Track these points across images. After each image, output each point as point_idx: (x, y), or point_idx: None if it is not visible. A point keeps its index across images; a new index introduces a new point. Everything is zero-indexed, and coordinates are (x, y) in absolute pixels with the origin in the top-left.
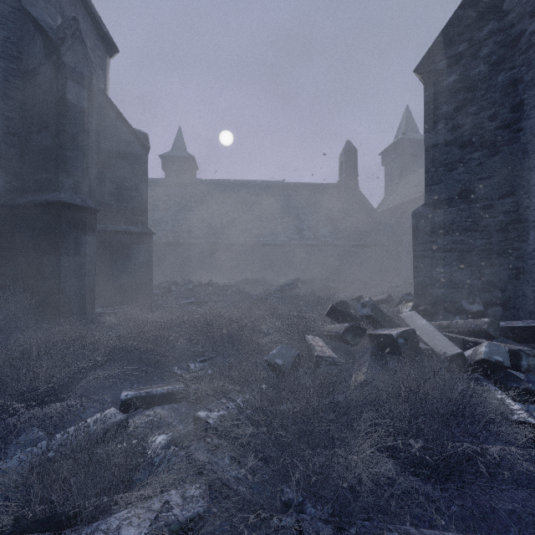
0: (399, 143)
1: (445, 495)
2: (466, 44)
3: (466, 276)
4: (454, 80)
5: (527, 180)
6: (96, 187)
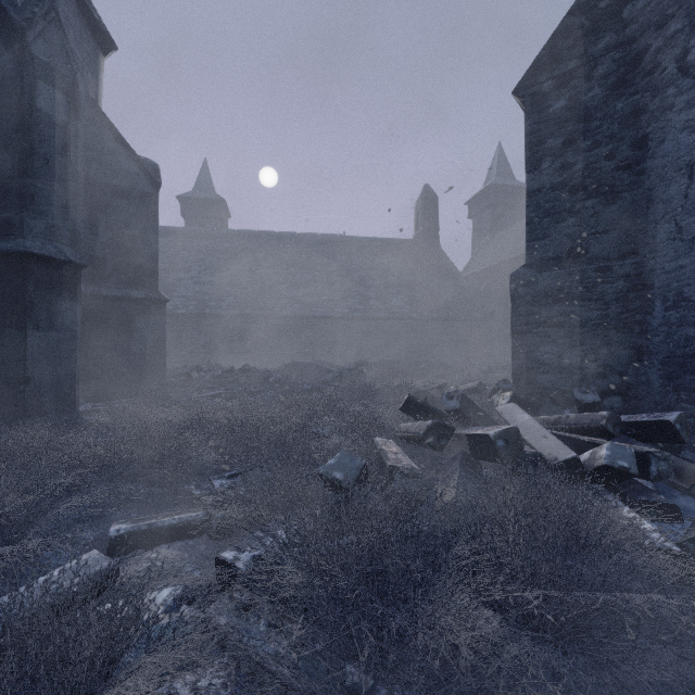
0: (489, 190)
1: (572, 661)
2: (577, 61)
3: (577, 357)
4: (562, 106)
5: (652, 236)
6: (83, 235)
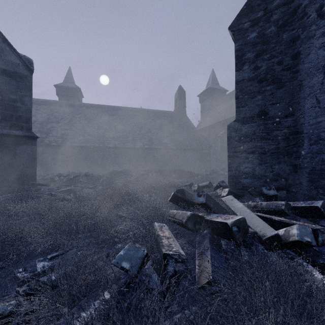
0: (208, 90)
1: None
2: (262, 12)
3: (262, 170)
4: (254, 36)
5: (302, 105)
6: None
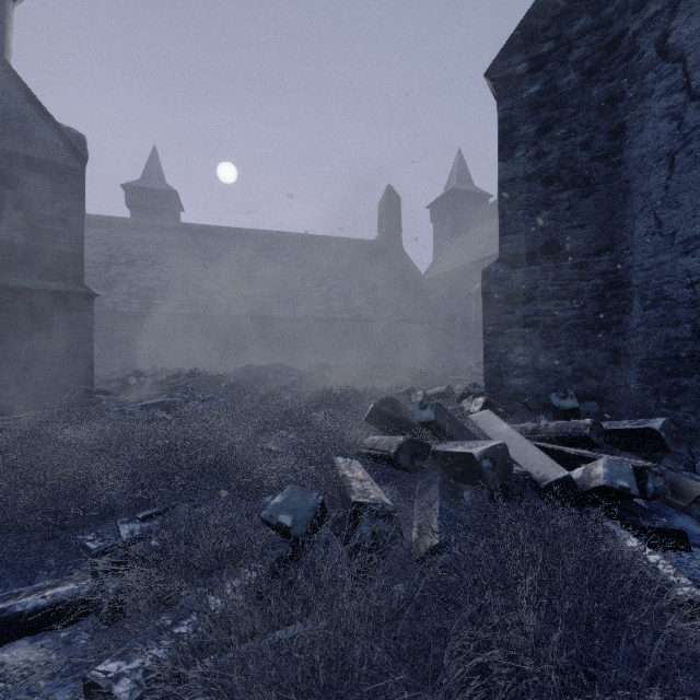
0: (450, 195)
1: None
2: (552, 43)
3: (552, 360)
4: (537, 91)
5: (629, 231)
6: None
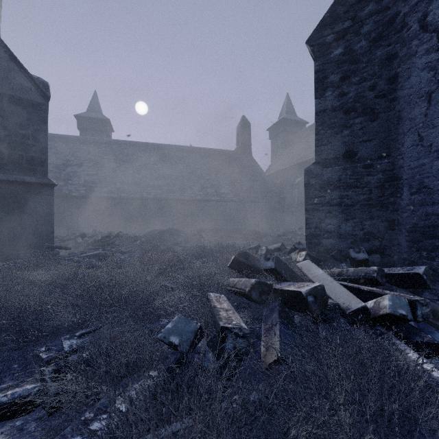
0: (282, 122)
1: None
2: (350, 22)
3: (350, 227)
4: (340, 53)
5: (401, 143)
6: None
